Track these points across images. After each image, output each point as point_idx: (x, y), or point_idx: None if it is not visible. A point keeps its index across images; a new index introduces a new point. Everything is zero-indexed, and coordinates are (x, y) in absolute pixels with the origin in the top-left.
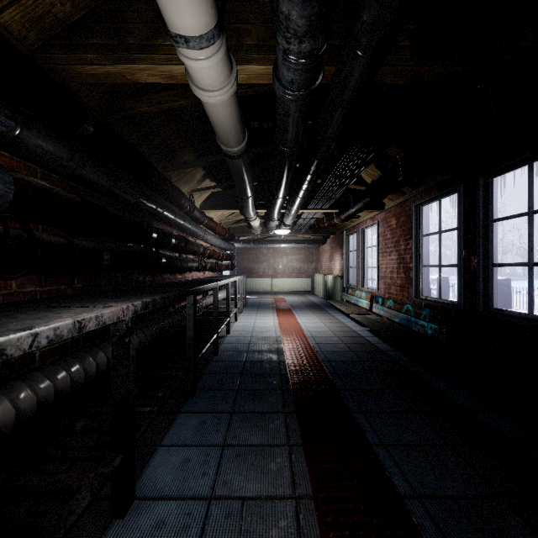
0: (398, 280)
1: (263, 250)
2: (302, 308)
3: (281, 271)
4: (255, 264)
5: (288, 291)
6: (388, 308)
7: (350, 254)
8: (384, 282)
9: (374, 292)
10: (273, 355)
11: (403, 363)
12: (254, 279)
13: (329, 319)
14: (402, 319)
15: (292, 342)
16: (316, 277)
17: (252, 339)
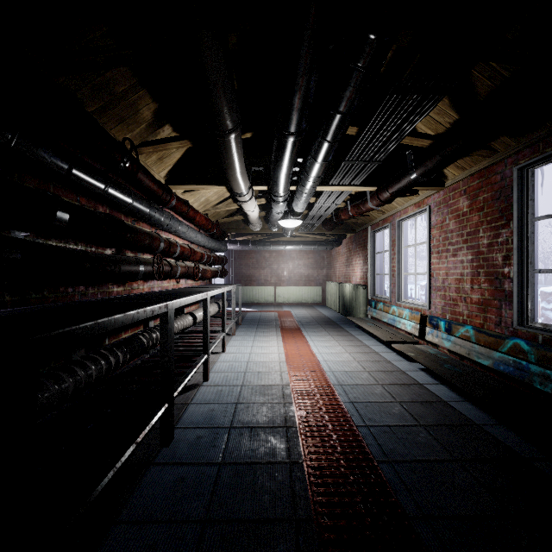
0: (475, 293)
1: (265, 254)
2: (314, 327)
3: (286, 279)
4: (256, 270)
5: (295, 302)
6: (463, 340)
7: (376, 256)
8: (443, 296)
9: (422, 309)
10: (278, 440)
11: (546, 469)
12: (254, 288)
13: (355, 347)
14: (501, 362)
15: (309, 400)
16: (328, 286)
17: (243, 391)
